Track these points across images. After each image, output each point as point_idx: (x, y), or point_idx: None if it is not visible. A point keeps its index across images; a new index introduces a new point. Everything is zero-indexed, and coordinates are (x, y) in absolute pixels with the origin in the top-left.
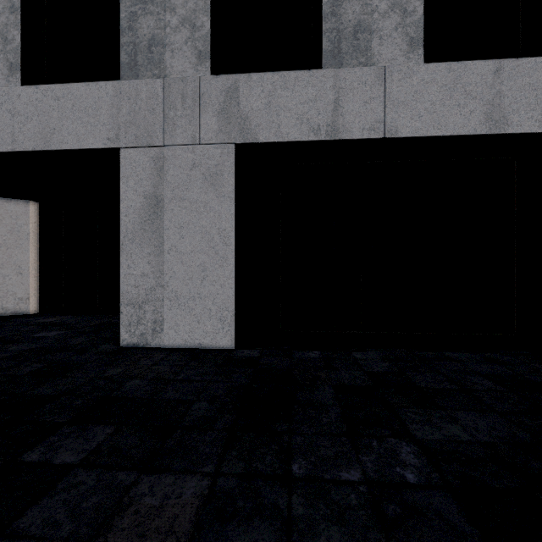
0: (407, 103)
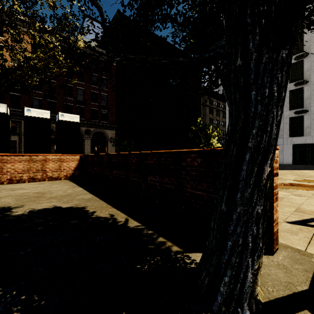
0: None
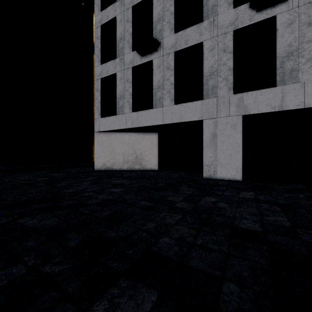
0: None
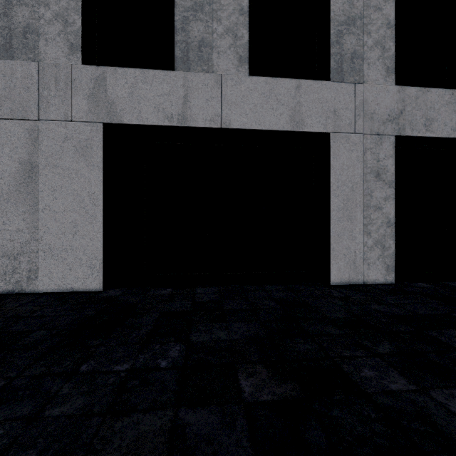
0: (238, 104)
